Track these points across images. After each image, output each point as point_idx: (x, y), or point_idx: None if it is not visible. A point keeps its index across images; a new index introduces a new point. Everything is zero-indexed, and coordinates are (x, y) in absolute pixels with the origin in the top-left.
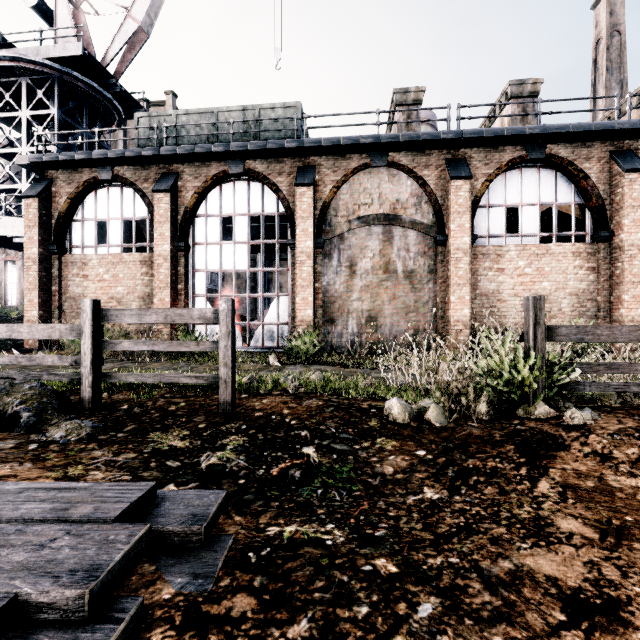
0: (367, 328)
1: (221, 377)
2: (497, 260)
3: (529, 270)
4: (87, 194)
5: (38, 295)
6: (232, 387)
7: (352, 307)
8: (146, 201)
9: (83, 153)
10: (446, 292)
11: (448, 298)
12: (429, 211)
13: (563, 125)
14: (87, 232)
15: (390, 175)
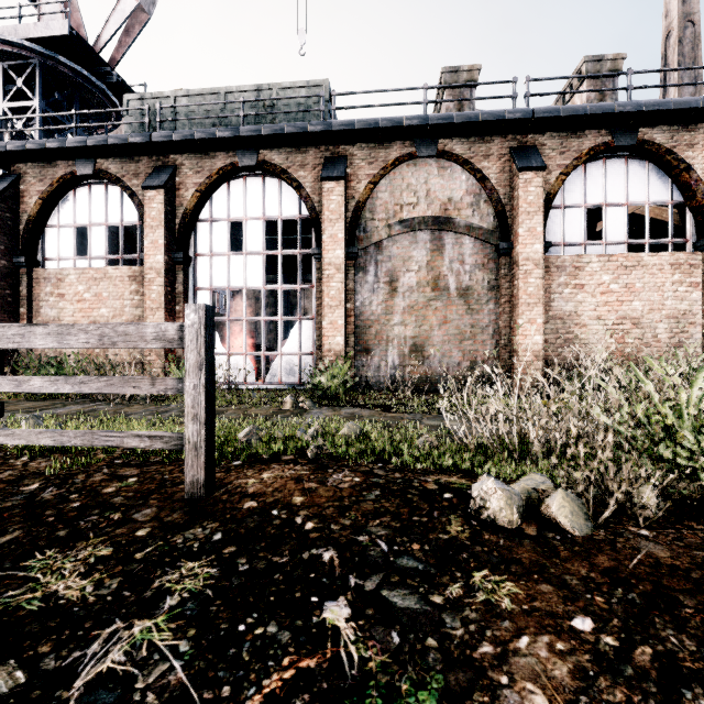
0: (411, 359)
1: (188, 439)
2: (575, 274)
3: (615, 286)
4: (64, 194)
5: (0, 318)
6: (207, 456)
7: (392, 333)
8: (136, 201)
9: (56, 140)
10: (511, 314)
11: (514, 321)
12: (489, 212)
13: (662, 101)
14: (64, 241)
15: (440, 168)
